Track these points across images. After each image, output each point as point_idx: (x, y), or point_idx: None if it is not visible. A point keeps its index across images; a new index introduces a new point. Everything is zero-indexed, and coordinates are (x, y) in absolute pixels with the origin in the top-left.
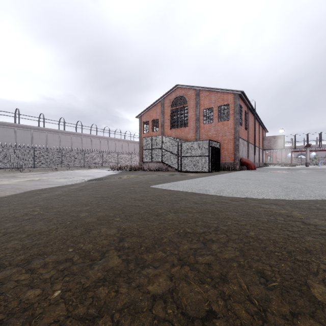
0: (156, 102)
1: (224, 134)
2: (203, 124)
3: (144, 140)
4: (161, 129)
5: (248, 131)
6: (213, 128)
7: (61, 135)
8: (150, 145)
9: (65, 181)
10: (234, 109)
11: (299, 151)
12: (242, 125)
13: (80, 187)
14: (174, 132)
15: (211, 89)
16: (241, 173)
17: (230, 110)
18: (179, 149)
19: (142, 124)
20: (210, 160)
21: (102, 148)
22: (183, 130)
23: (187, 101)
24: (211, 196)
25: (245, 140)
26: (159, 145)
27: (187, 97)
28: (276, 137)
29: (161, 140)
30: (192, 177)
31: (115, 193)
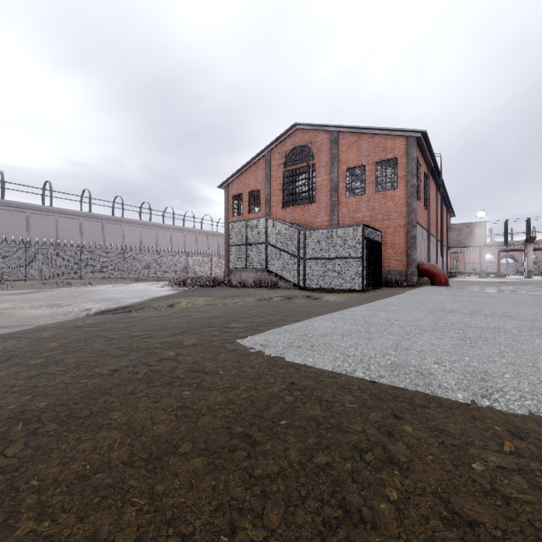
0: (256, 157)
1: (387, 215)
2: (345, 198)
3: (233, 228)
4: (266, 208)
5: (429, 212)
6: (364, 204)
7: (85, 220)
8: (244, 238)
9: (39, 315)
10: (406, 167)
11: (512, 249)
12: (420, 198)
13: (24, 346)
14: (290, 213)
15: (361, 131)
16: (434, 295)
17: (399, 169)
18: (301, 244)
19: (231, 200)
20: (365, 266)
21: (160, 245)
22: (307, 209)
23: (315, 155)
24: (468, 416)
25: (425, 229)
26: (261, 237)
27: (315, 146)
28: (471, 226)
29: (265, 226)
30: (336, 305)
31: (93, 386)
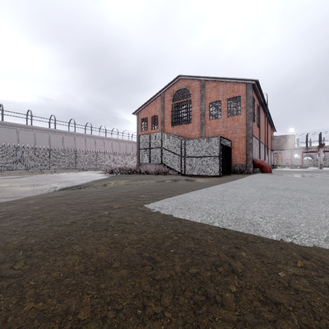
0: (155, 96)
1: (234, 131)
2: (209, 120)
3: (141, 138)
4: (161, 126)
5: (260, 129)
6: (221, 124)
7: (52, 134)
8: (148, 144)
9: (26, 191)
10: (246, 101)
11: (310, 151)
12: (255, 120)
13: (19, 208)
14: (176, 129)
15: (219, 79)
16: (262, 179)
17: (241, 103)
18: (182, 148)
19: (140, 121)
20: (221, 161)
21: (97, 148)
22: (186, 127)
23: (191, 94)
24: (278, 247)
25: (257, 139)
26: (159, 143)
27: (191, 89)
28: (285, 137)
29: (161, 137)
30: (204, 185)
31: (61, 231)
